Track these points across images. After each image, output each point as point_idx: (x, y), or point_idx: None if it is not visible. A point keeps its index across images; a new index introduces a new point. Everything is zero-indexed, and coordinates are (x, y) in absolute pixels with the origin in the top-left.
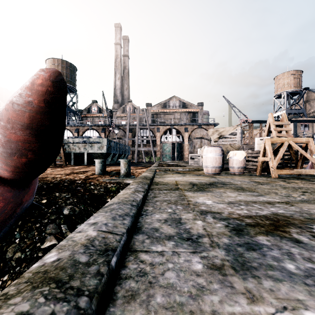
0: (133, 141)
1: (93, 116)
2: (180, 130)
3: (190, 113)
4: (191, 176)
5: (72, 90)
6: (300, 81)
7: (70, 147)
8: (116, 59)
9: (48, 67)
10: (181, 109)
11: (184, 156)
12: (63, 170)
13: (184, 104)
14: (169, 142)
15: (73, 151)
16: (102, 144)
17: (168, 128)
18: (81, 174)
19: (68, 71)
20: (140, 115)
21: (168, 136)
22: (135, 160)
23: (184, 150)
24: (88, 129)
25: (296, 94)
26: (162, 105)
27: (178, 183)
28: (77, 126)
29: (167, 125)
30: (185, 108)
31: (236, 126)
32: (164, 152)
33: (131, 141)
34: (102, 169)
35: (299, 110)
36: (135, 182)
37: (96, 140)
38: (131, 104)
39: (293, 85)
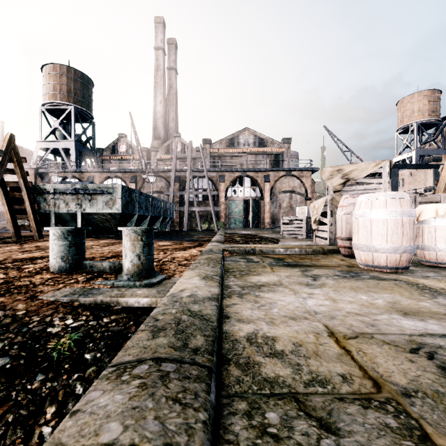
0: (182, 196)
1: (120, 159)
2: (257, 178)
3: (270, 154)
4: (344, 285)
5: (86, 117)
6: (438, 106)
7: (47, 202)
8: (156, 71)
9: (45, 78)
10: (257, 147)
11: (263, 220)
12: (12, 250)
13: (262, 140)
14: (239, 198)
15: (54, 209)
16: (113, 197)
17: (238, 176)
18: (2, 271)
19: (78, 85)
20: (193, 155)
21: (237, 189)
22: (185, 227)
23: (263, 211)
24: (109, 177)
25: (431, 126)
26: (227, 142)
27: (390, 385)
28: (91, 173)
29: (236, 170)
30: (263, 146)
31: (382, 160)
32: (231, 215)
33: (178, 196)
34: (66, 254)
35: (437, 151)
36: None
37: (101, 187)
38: (180, 139)
39: (428, 112)
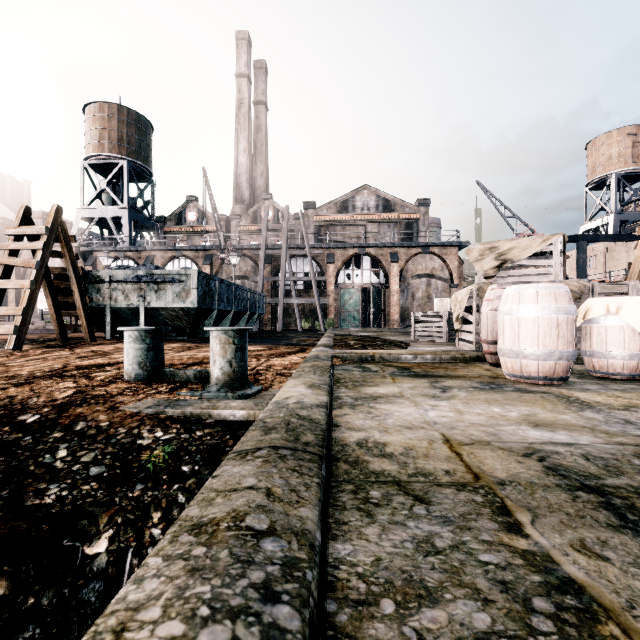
0: (275, 284)
1: (189, 232)
2: (380, 258)
3: (400, 223)
4: (478, 397)
5: (142, 174)
6: None
7: (102, 294)
8: (239, 108)
9: (89, 121)
10: (381, 213)
11: (389, 317)
12: (64, 356)
13: (388, 202)
14: (356, 286)
15: (111, 303)
16: (186, 286)
17: (353, 254)
18: (71, 379)
19: (133, 131)
20: (290, 226)
21: (352, 272)
22: (279, 327)
23: (389, 303)
24: (175, 258)
25: (637, 179)
26: (338, 206)
27: (489, 477)
28: (150, 251)
29: (351, 246)
30: (389, 211)
31: (551, 235)
32: (343, 309)
33: (270, 282)
34: (144, 360)
35: None
36: (194, 534)
37: (171, 273)
38: (271, 203)
39: (632, 158)
